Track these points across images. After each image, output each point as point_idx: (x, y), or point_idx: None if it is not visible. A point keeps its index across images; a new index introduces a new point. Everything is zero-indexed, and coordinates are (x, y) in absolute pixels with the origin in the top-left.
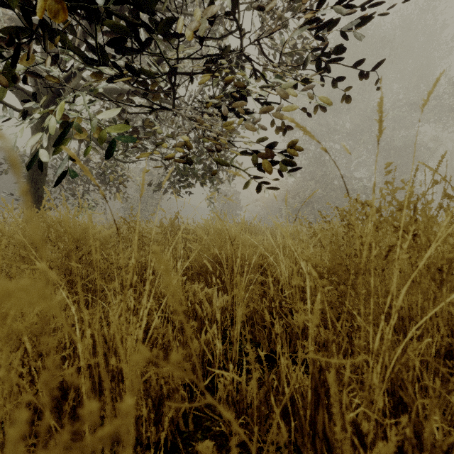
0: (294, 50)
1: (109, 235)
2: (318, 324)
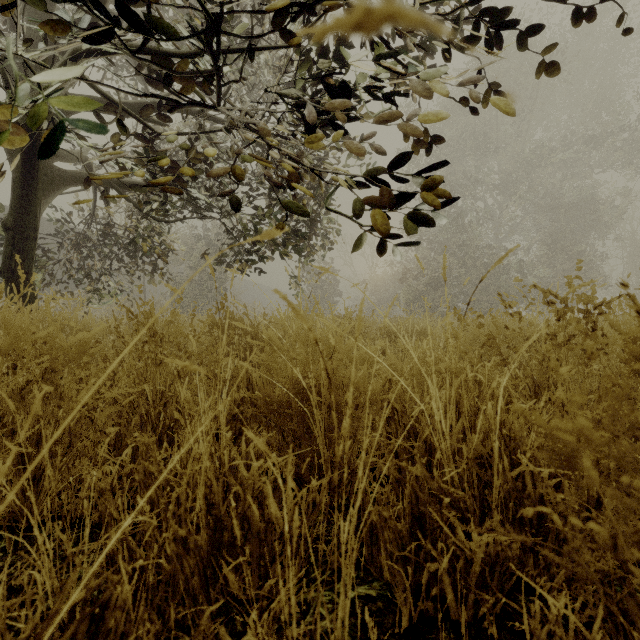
0: None
1: (89, 342)
2: None
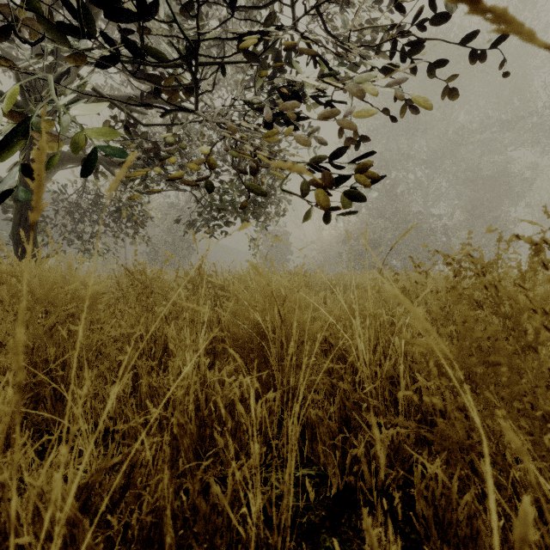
0: (370, 26)
1: (99, 293)
2: None
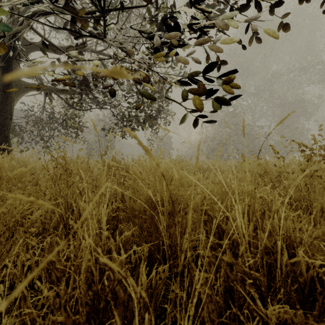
0: None
1: (25, 174)
2: None
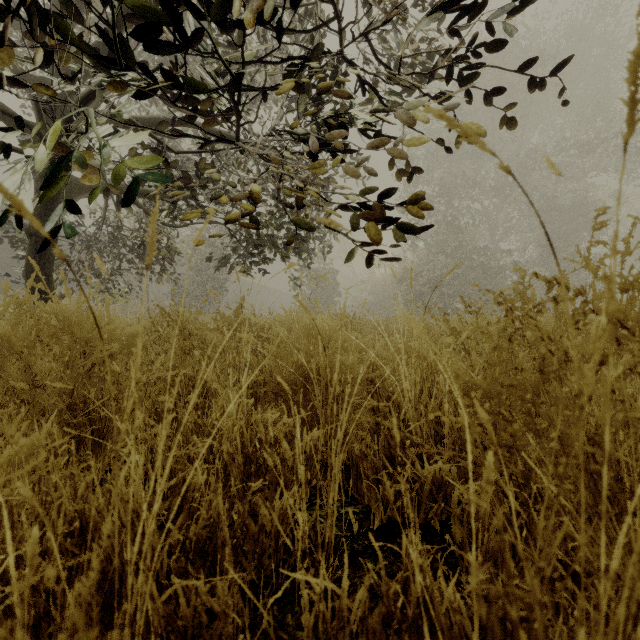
0: (421, 52)
1: (136, 334)
2: (500, 526)
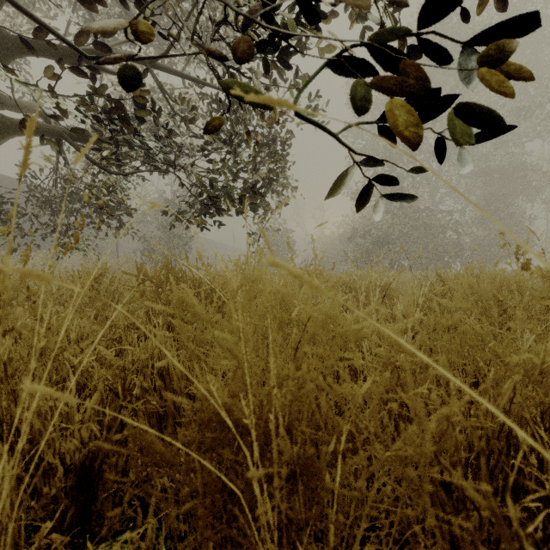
0: None
1: None
2: None
